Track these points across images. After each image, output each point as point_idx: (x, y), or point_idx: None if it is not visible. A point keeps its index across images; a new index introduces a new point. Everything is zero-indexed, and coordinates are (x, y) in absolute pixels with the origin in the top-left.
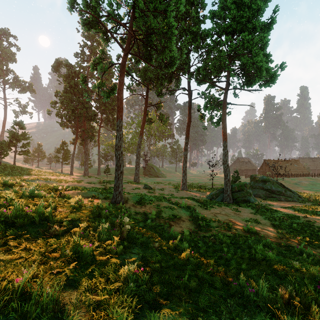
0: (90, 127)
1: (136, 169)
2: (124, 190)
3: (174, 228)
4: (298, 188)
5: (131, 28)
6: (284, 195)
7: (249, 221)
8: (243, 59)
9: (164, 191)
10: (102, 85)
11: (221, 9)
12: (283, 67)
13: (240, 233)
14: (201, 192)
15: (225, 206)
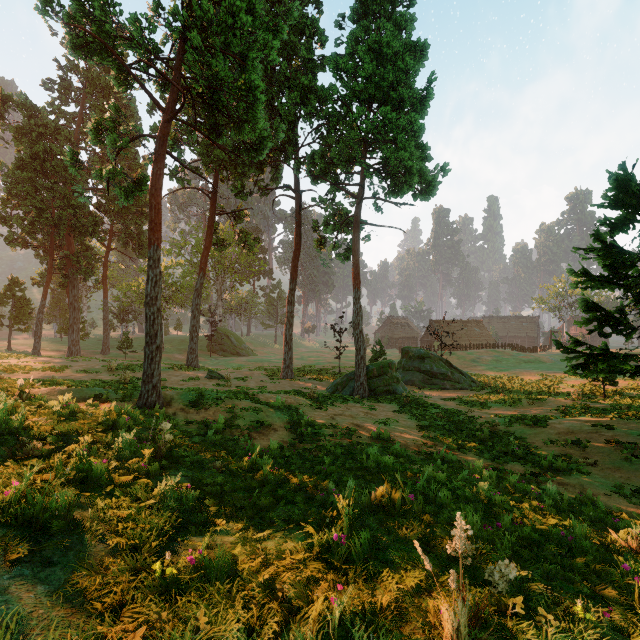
0: (84, 249)
1: (191, 341)
2: (165, 384)
3: (257, 443)
4: (476, 367)
5: (178, 71)
6: (450, 379)
7: (385, 424)
8: (386, 149)
9: (249, 382)
10: (117, 174)
11: (350, 57)
12: (445, 170)
13: (366, 441)
14: (318, 381)
15: (355, 402)
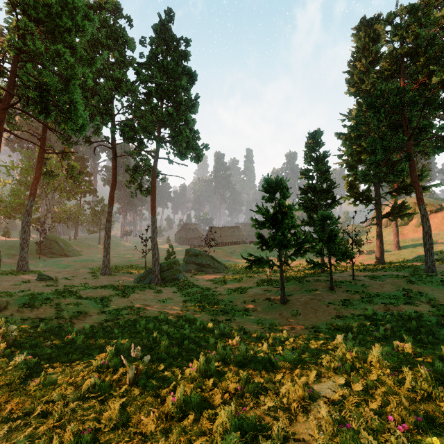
0: None
1: (21, 250)
2: None
3: (76, 326)
4: (231, 257)
5: (14, 73)
6: (212, 267)
7: (164, 302)
8: (172, 131)
9: (74, 281)
10: None
11: (149, 70)
12: (207, 148)
13: (148, 314)
14: (129, 274)
15: (150, 289)
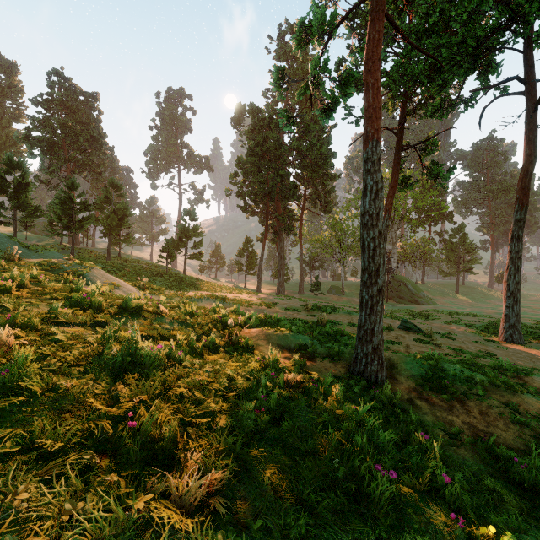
0: (287, 212)
1: None
2: None
3: None
4: None
5: None
6: None
7: None
8: None
9: (459, 342)
10: (323, 69)
11: None
12: None
13: None
14: None
15: None
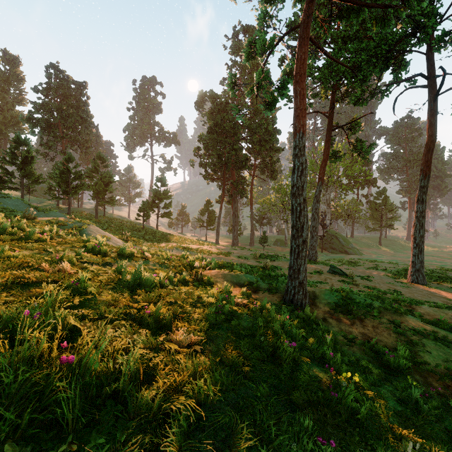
0: (240, 179)
1: (311, 239)
2: None
3: None
4: None
5: None
6: None
7: None
8: None
9: (374, 283)
10: (264, 78)
11: None
12: None
13: None
14: None
15: None
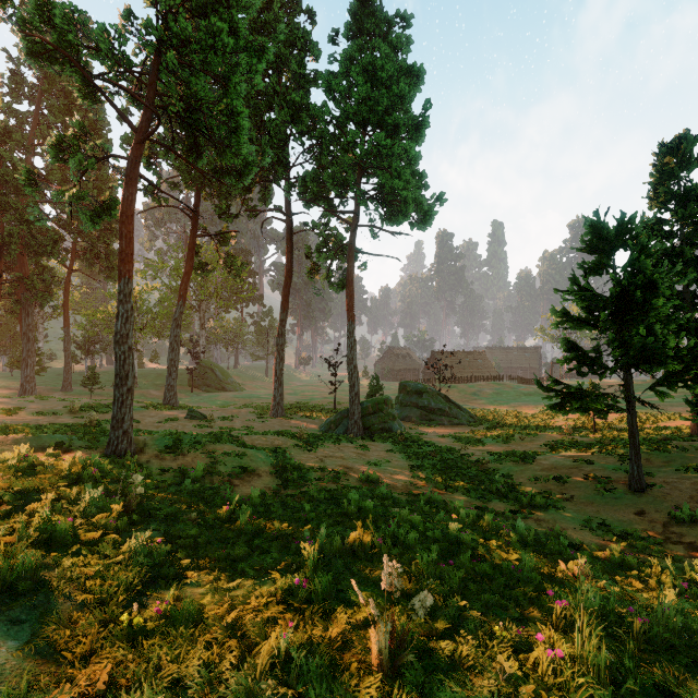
0: (41, 270)
1: (169, 376)
2: (138, 426)
3: (238, 490)
4: (476, 401)
5: (153, 87)
6: (448, 415)
7: (376, 465)
8: (381, 176)
9: (234, 422)
10: (82, 198)
11: (344, 77)
12: (441, 200)
13: (353, 484)
14: (311, 418)
15: (348, 442)
